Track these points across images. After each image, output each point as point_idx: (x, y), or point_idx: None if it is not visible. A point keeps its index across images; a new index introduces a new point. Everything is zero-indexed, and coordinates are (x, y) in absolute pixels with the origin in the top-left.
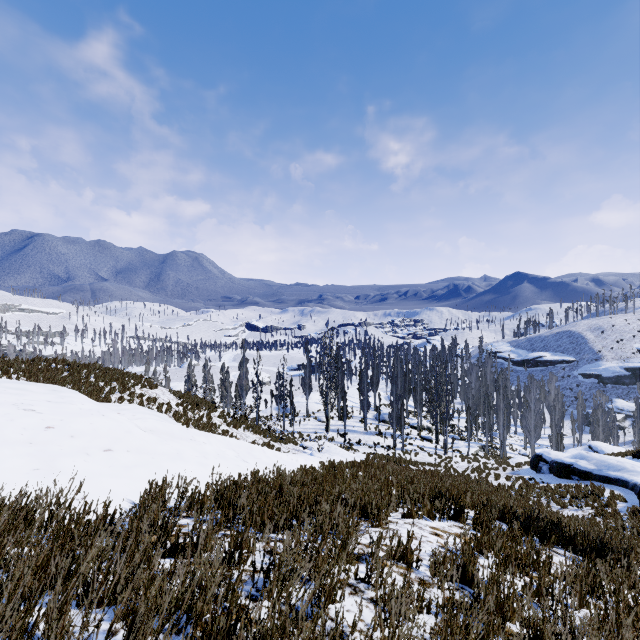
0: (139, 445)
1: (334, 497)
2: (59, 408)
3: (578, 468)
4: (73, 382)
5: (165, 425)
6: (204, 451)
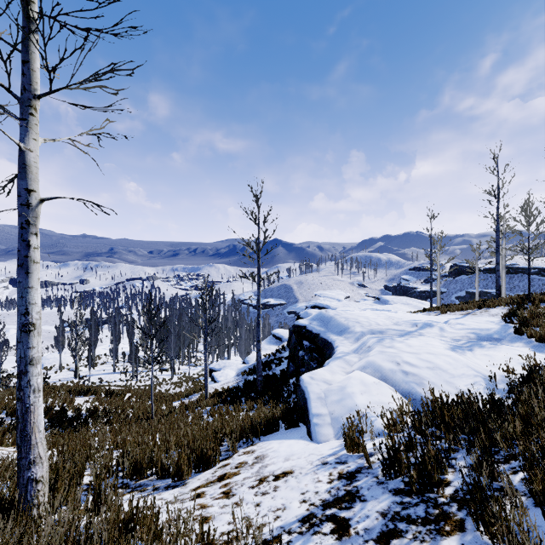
0: None
1: None
2: None
3: (214, 369)
4: None
5: None
6: None
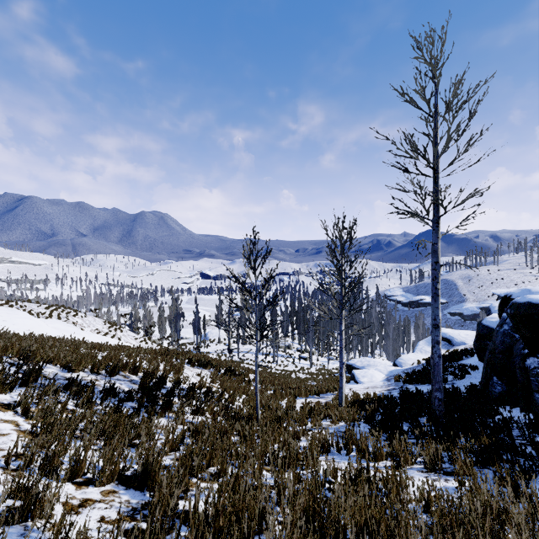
0: (44, 330)
1: (115, 347)
2: (11, 315)
3: (355, 367)
4: (34, 312)
5: (65, 327)
6: (82, 338)
